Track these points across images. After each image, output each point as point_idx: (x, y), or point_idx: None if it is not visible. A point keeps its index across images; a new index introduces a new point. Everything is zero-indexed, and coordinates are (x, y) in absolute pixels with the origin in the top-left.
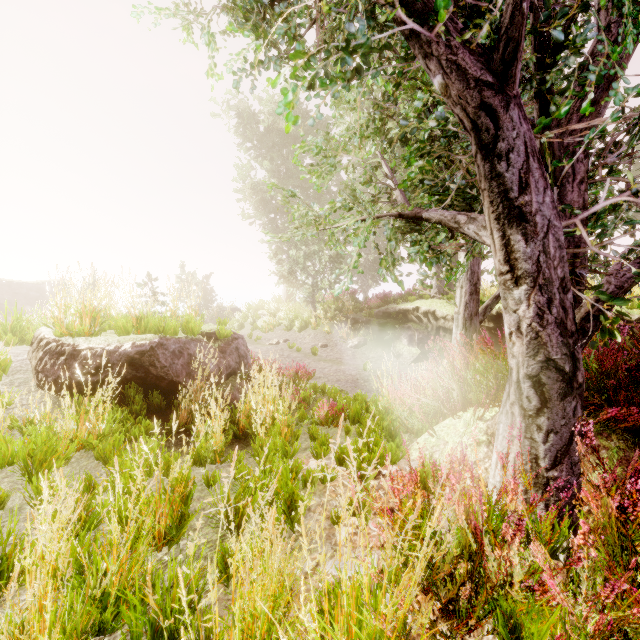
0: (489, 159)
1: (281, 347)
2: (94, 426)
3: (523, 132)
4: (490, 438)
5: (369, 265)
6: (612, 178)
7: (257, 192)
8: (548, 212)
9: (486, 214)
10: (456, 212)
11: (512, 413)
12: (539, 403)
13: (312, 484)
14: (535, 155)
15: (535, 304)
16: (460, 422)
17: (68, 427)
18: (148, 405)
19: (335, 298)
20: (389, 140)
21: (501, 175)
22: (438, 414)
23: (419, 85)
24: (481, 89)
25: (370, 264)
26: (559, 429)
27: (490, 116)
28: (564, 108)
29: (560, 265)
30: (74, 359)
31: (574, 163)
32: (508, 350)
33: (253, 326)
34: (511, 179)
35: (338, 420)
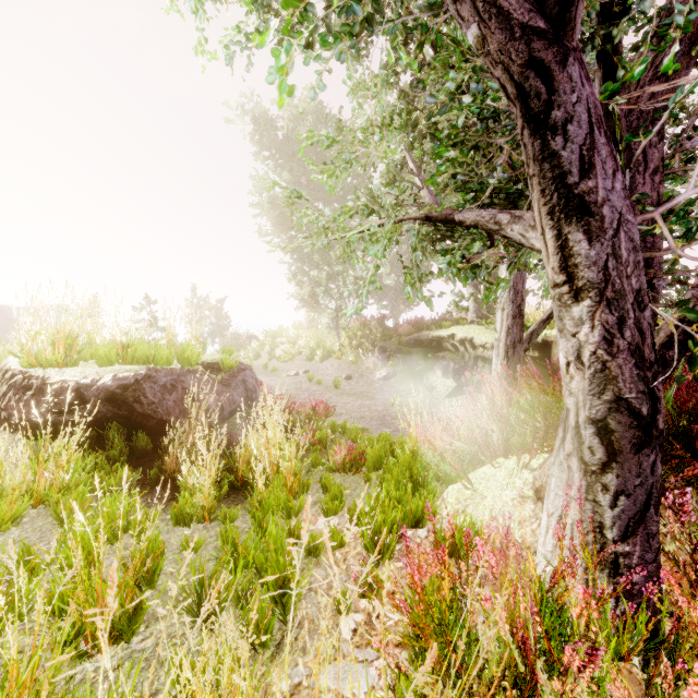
0: (540, 134)
1: (299, 379)
2: (55, 477)
3: (586, 95)
4: (538, 492)
5: (400, 288)
6: (693, 167)
7: (275, 206)
8: (619, 202)
9: (535, 208)
10: (496, 210)
11: (569, 467)
12: (605, 456)
13: (317, 552)
14: (601, 127)
15: (601, 325)
16: (501, 471)
17: (17, 480)
18: (132, 449)
19: (361, 324)
20: (413, 123)
21: (556, 154)
22: (475, 460)
23: (452, 63)
24: (529, 39)
25: (401, 287)
26: (632, 490)
27: (541, 76)
28: (638, 68)
29: (635, 273)
30: (43, 394)
31: (646, 148)
32: (564, 386)
33: (270, 355)
34: (569, 159)
35: (357, 466)
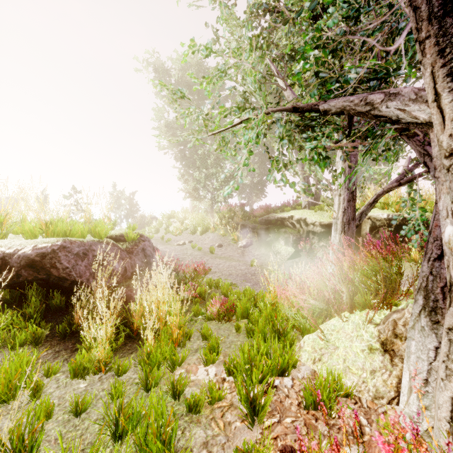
0: None
1: (186, 247)
2: None
3: None
4: (384, 345)
5: (254, 186)
6: None
7: (169, 129)
8: None
9: (427, 74)
10: (366, 93)
11: (450, 341)
12: None
13: (197, 408)
14: None
15: None
16: (349, 324)
17: None
18: (49, 305)
19: (228, 209)
20: (284, 21)
21: None
22: (323, 313)
23: None
24: None
25: (254, 185)
26: None
27: None
28: None
29: None
30: None
31: None
32: (451, 260)
33: (166, 230)
34: None
35: (229, 316)
